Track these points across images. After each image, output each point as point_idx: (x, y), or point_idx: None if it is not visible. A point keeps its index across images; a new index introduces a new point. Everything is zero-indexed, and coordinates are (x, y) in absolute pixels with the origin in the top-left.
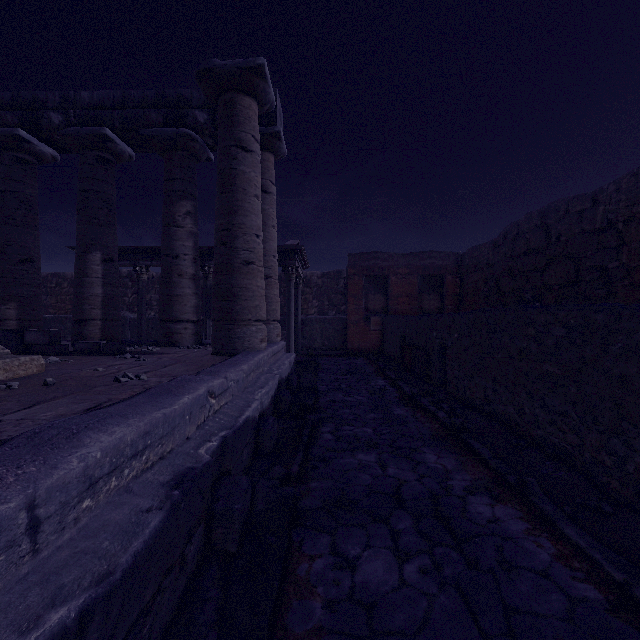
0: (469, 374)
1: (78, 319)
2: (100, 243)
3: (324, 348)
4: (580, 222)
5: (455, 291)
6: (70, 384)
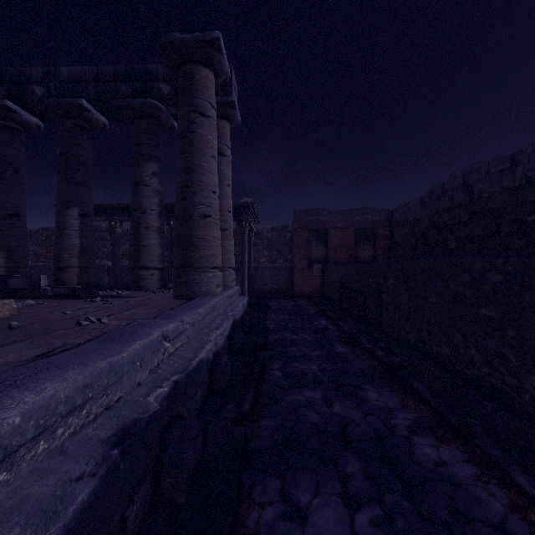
0: (404, 316)
1: (58, 266)
2: (77, 200)
3: (273, 291)
4: (500, 180)
5: (386, 242)
6: (34, 327)
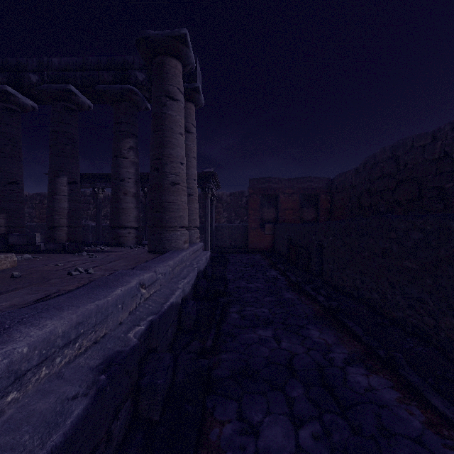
0: (341, 267)
1: (50, 226)
2: (66, 170)
3: (231, 247)
4: (422, 154)
5: (327, 206)
6: (32, 277)
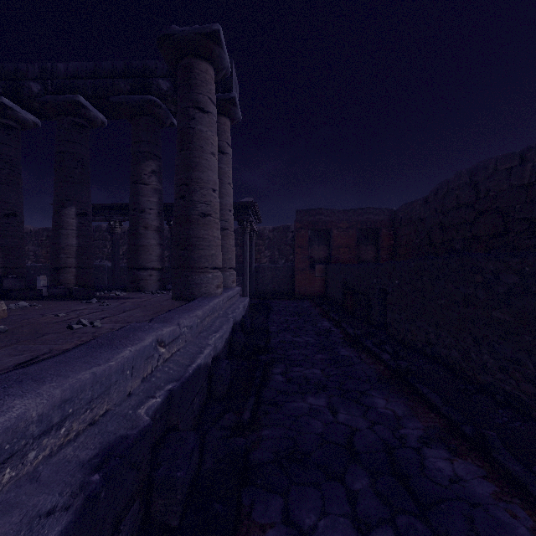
0: (410, 318)
1: (55, 267)
2: (75, 199)
3: (275, 292)
4: (508, 178)
5: (389, 242)
6: (22, 331)
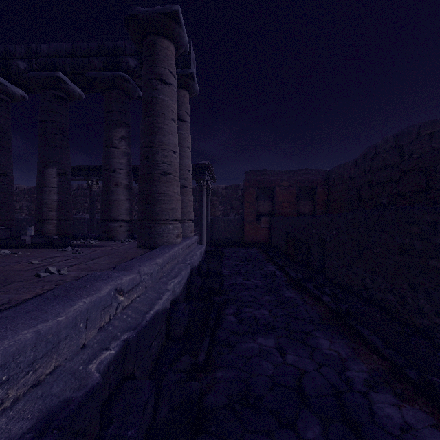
0: (347, 264)
1: (39, 219)
2: (56, 161)
3: (227, 240)
4: (430, 142)
5: (324, 198)
6: None
